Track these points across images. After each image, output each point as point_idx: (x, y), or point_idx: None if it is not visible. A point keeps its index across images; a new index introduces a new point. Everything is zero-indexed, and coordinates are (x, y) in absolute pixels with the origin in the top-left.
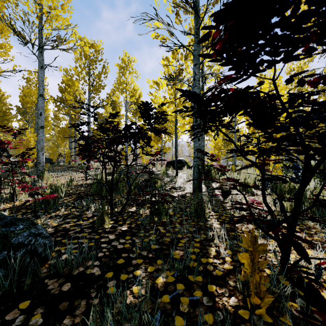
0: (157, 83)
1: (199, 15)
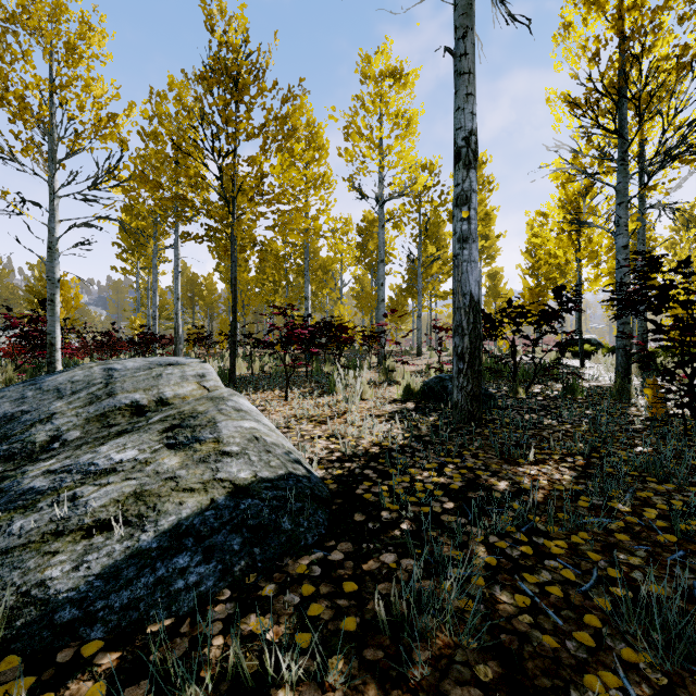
0: (544, 214)
1: (626, 132)
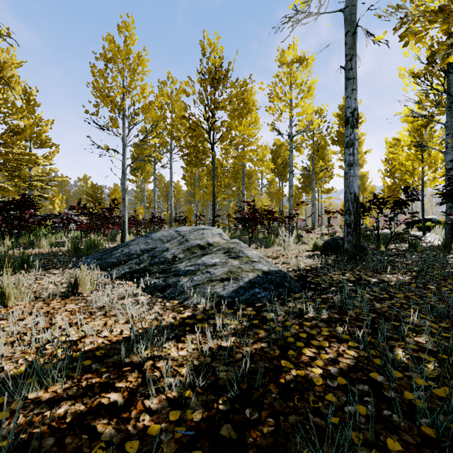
0: (398, 139)
1: (452, 90)
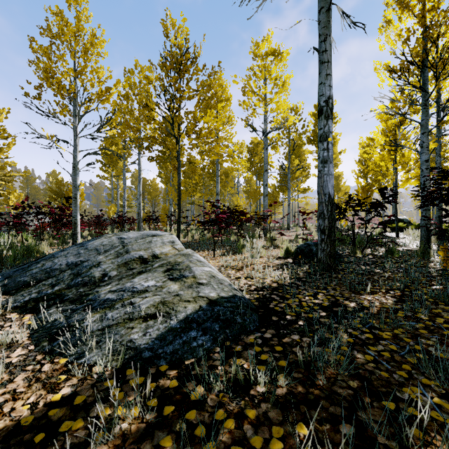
0: (372, 139)
1: (427, 87)
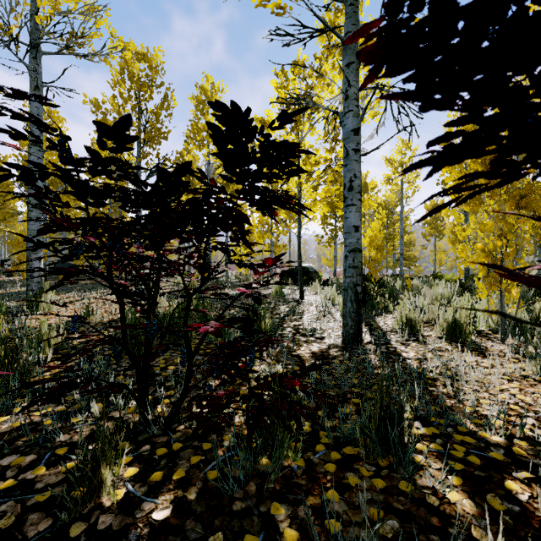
0: (264, 121)
1: None
